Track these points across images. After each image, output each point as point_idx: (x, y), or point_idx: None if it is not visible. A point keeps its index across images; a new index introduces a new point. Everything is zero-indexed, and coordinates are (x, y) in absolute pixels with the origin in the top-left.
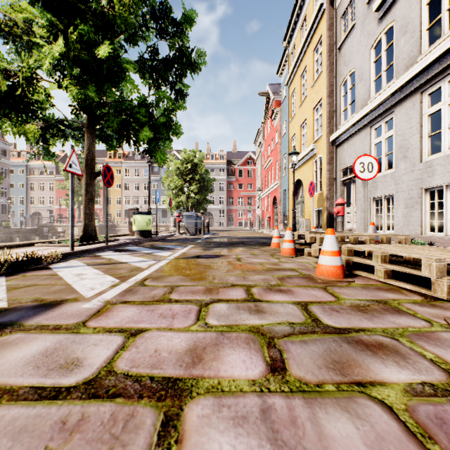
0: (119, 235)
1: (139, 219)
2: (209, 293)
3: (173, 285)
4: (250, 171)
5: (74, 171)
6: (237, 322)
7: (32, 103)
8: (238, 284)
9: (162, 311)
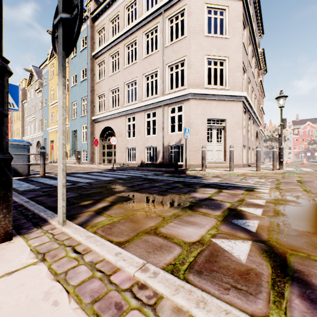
0: None
1: None
2: None
3: None
4: None
5: None
6: None
7: None
8: None
9: None
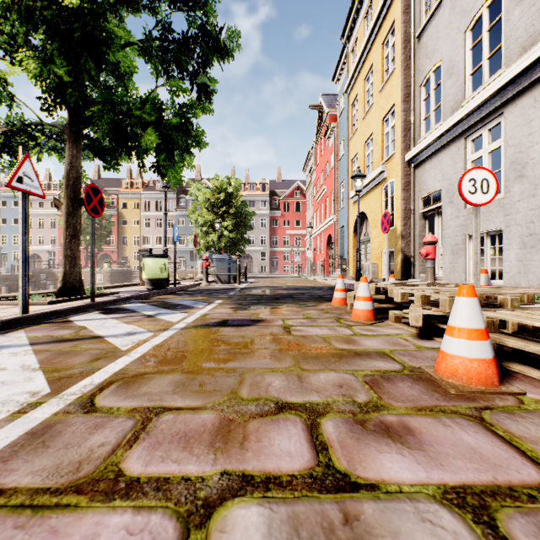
0: (124, 285)
1: (150, 263)
2: (222, 444)
3: (151, 409)
4: (298, 204)
5: (28, 188)
6: None
7: None
8: (289, 403)
9: None
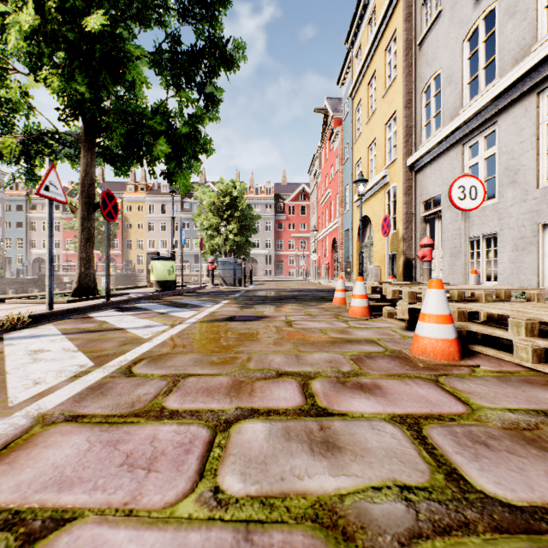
0: (133, 287)
1: (158, 265)
2: (236, 393)
3: (178, 375)
4: (304, 207)
5: (54, 196)
6: (284, 484)
7: (0, 102)
8: (287, 371)
9: (133, 447)
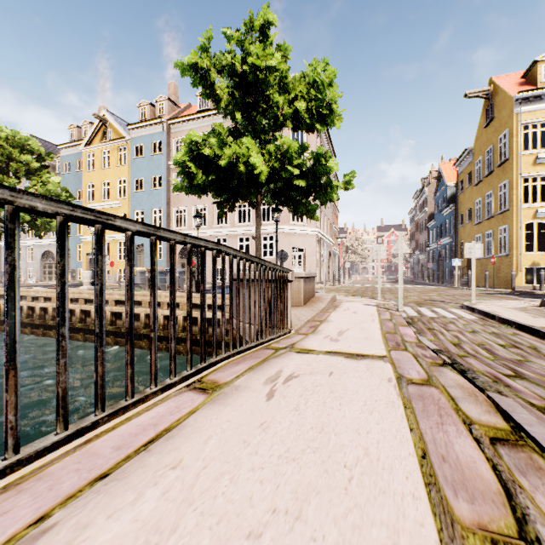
0: None
1: None
2: None
3: None
4: None
5: None
6: None
7: None
8: None
9: None
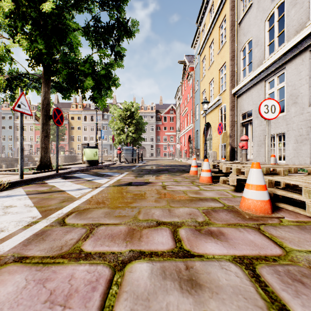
0: (73, 164)
1: (88, 151)
2: (130, 239)
3: (93, 224)
4: (172, 117)
5: (23, 110)
6: None
7: None
8: (163, 221)
9: (56, 285)
